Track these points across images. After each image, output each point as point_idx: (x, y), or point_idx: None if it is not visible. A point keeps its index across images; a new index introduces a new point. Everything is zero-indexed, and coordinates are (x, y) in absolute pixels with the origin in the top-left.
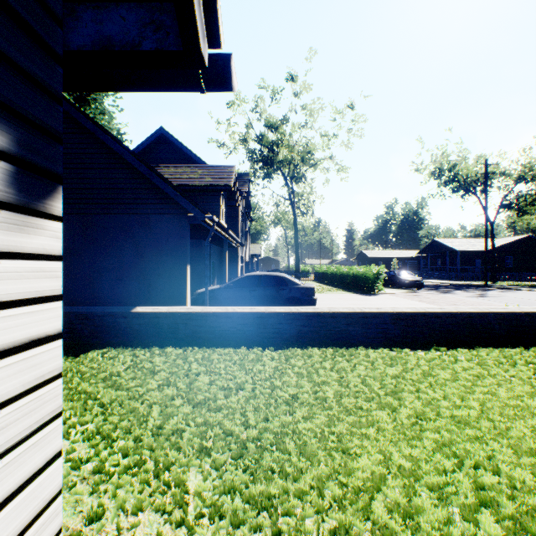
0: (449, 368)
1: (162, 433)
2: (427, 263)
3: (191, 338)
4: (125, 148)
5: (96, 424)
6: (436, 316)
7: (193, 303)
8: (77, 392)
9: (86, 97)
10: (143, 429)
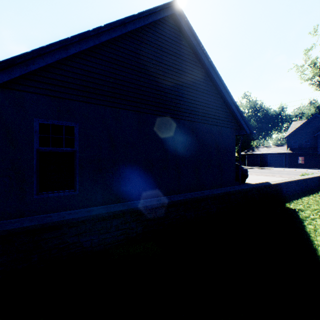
0: None
1: None
2: None
3: (284, 195)
4: (224, 84)
5: None
6: None
7: None
8: None
9: None
10: None
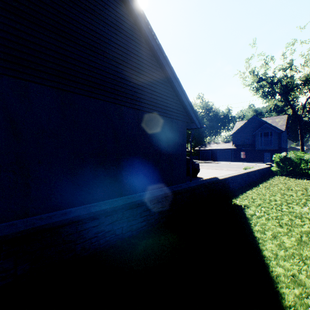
0: (292, 182)
1: None
2: None
3: (231, 189)
4: (173, 72)
5: None
6: (260, 169)
7: None
8: None
9: None
10: None
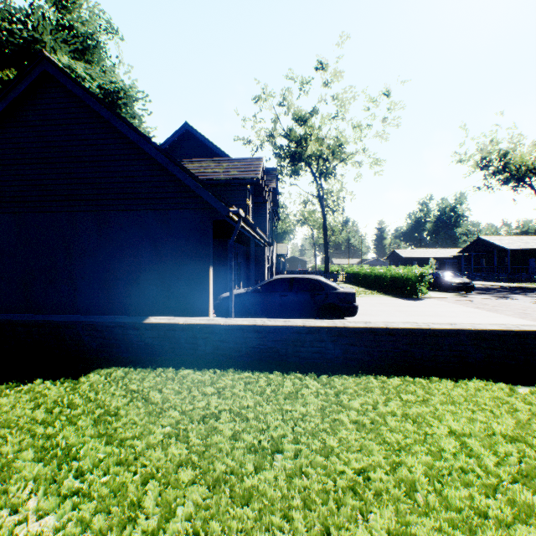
0: None
1: None
2: (469, 263)
3: (212, 356)
4: (141, 135)
5: (59, 517)
6: (535, 336)
7: (217, 309)
8: (54, 444)
9: (118, 102)
10: None
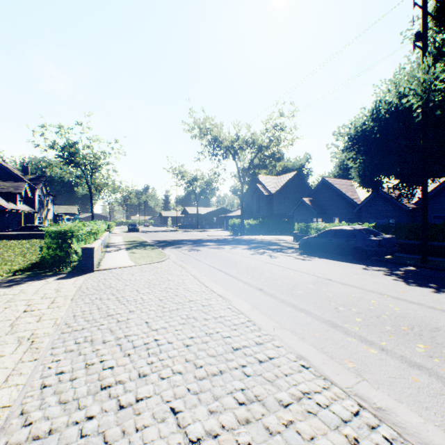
0: None
1: None
2: None
3: None
4: None
5: None
6: None
7: None
8: None
9: None
10: None
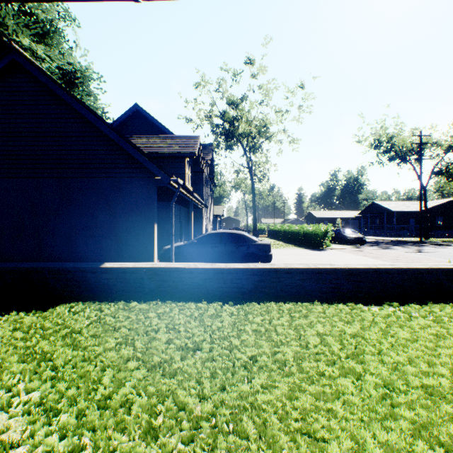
0: (406, 326)
1: (110, 405)
2: (367, 222)
3: (155, 292)
4: (97, 117)
5: (43, 391)
6: (387, 272)
7: (161, 258)
8: (33, 352)
9: (75, 81)
10: (90, 399)
